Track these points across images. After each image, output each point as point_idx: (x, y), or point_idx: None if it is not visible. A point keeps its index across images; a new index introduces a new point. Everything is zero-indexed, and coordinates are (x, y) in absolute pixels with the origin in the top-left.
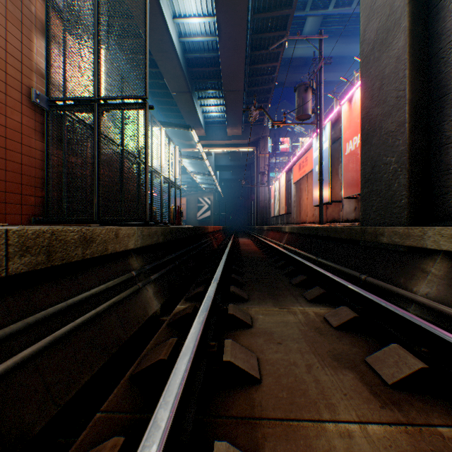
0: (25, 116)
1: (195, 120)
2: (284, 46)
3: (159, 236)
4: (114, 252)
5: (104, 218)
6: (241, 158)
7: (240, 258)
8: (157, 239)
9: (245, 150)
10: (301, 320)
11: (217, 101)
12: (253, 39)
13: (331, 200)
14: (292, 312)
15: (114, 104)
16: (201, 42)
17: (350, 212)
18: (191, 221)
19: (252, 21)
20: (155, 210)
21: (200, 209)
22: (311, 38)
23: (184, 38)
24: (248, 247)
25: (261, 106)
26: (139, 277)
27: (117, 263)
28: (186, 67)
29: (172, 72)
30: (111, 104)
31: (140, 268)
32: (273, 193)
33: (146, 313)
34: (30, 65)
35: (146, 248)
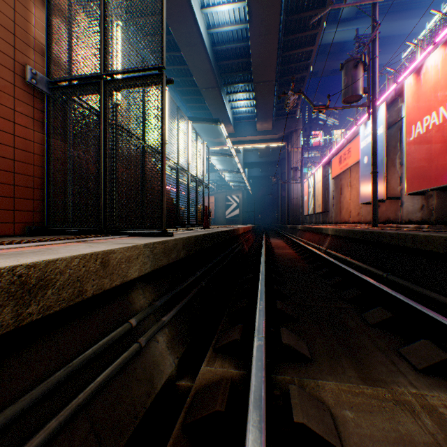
0: (18, 101)
1: (224, 116)
2: (322, 25)
3: (179, 251)
4: (99, 292)
5: (111, 226)
6: (270, 154)
7: (278, 268)
8: (177, 254)
9: (275, 145)
10: (439, 438)
11: (246, 95)
12: (287, 22)
13: (386, 197)
14: (405, 405)
15: (123, 79)
16: (230, 31)
17: (414, 212)
18: (219, 219)
19: (286, 1)
20: (181, 211)
21: (228, 207)
22: (362, 3)
23: (212, 29)
24: (283, 251)
25: (300, 90)
26: (144, 322)
27: (106, 306)
28: (215, 61)
29: (200, 67)
30: (120, 80)
31: (147, 308)
32: (307, 190)
33: (151, 390)
34: (25, 38)
35: (160, 269)
